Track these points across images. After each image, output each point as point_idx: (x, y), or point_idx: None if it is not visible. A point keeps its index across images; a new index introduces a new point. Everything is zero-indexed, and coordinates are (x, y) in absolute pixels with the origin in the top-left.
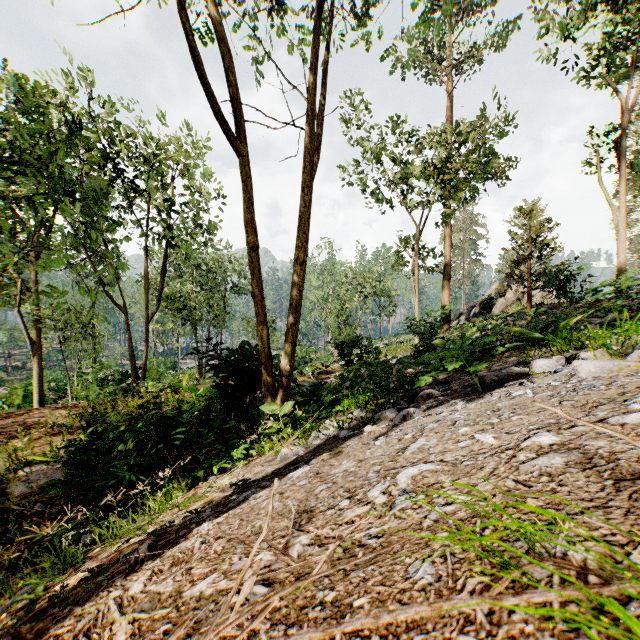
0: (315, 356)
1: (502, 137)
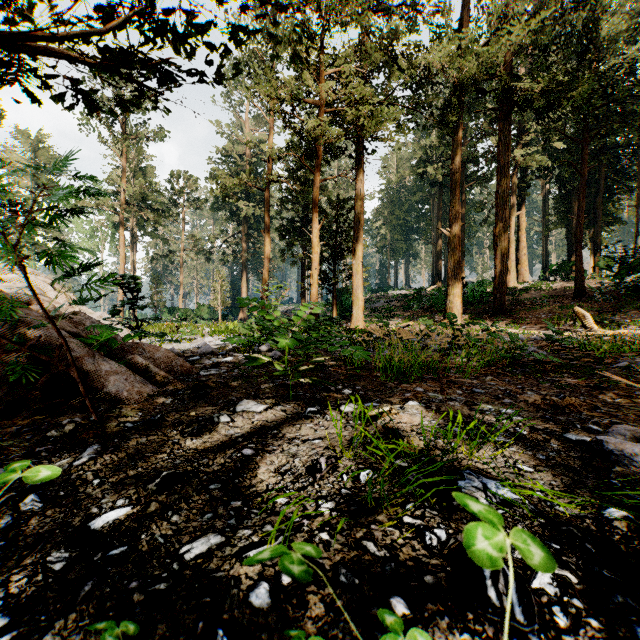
0: None
1: None
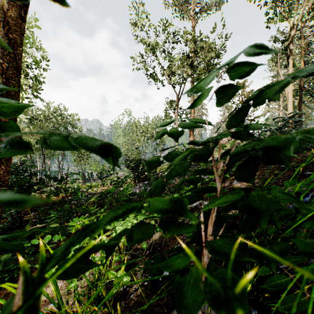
0: (113, 172)
1: (224, 46)
